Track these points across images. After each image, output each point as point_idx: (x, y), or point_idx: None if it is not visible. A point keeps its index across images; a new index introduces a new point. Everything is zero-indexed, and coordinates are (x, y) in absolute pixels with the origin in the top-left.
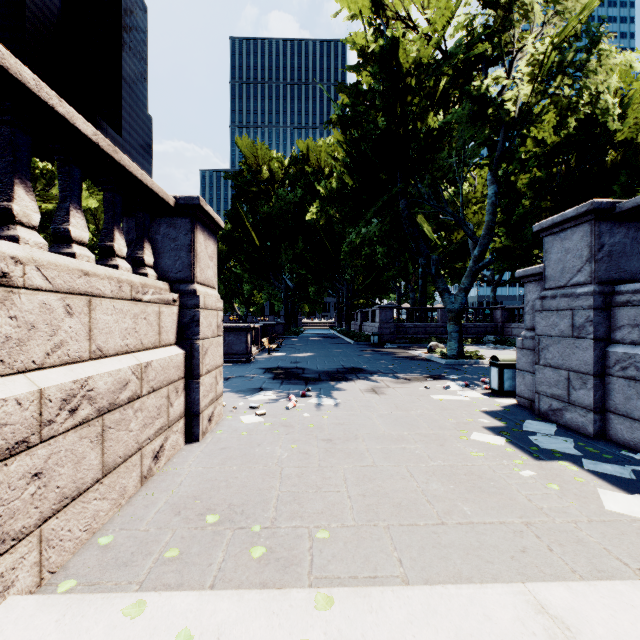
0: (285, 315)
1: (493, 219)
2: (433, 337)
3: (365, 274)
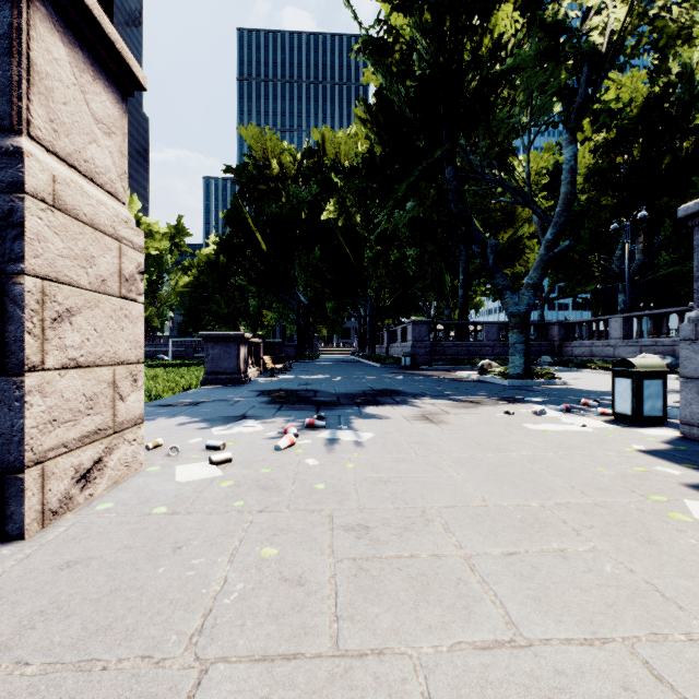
0: (298, 336)
1: (572, 190)
2: (477, 358)
3: (392, 288)
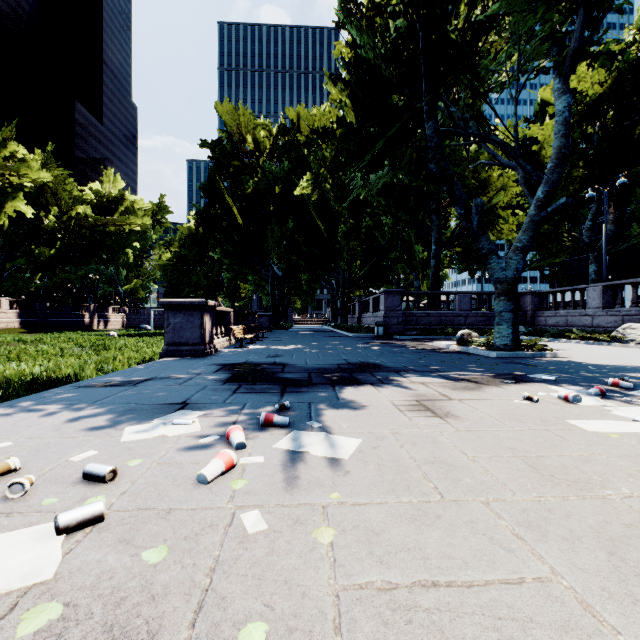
0: (272, 307)
1: (566, 144)
2: (450, 328)
3: (364, 260)
